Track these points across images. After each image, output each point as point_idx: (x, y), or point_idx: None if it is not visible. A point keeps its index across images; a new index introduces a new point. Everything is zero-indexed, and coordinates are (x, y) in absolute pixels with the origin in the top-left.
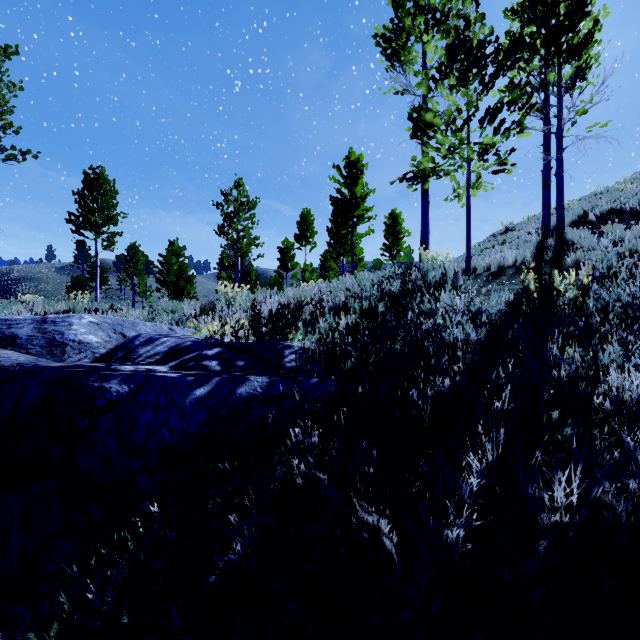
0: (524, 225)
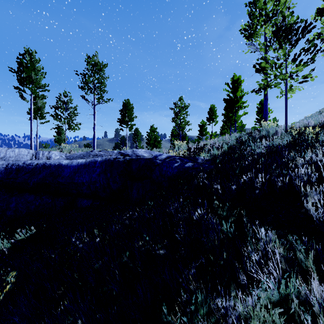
0: None
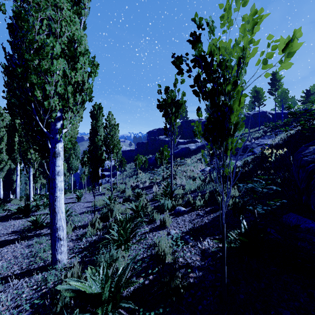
0: None
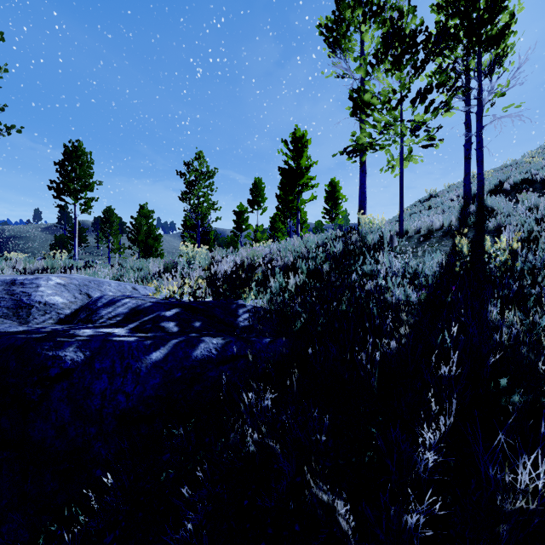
0: (446, 193)
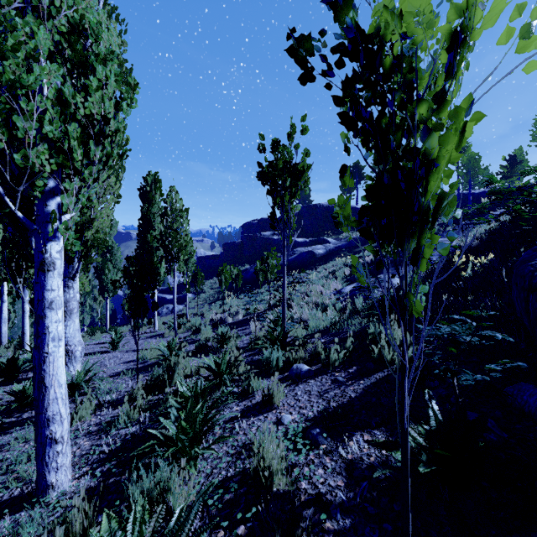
0: None
